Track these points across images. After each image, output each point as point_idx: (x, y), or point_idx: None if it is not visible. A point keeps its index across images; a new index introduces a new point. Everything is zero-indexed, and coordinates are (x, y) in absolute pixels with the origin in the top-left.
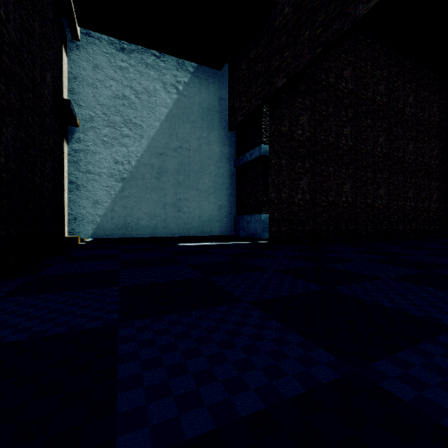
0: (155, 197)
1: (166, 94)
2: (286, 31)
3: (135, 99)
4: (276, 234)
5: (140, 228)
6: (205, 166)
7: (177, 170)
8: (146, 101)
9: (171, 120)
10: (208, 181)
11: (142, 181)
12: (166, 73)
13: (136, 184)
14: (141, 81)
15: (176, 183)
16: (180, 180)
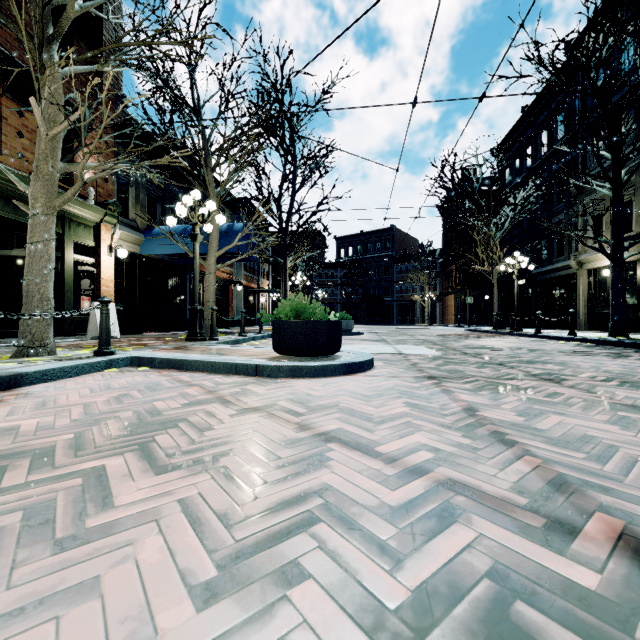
0: None
1: None
2: None
3: None
4: None
5: None
6: None
7: None
8: None
9: None
10: None
11: None
12: None
13: None
14: None
15: None
16: None
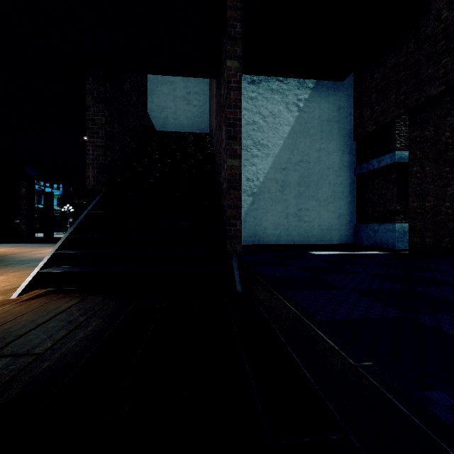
0: (279, 208)
1: (288, 114)
2: (445, 37)
3: (262, 123)
4: (419, 246)
5: (266, 236)
6: (324, 176)
7: (298, 182)
8: (271, 123)
9: (292, 137)
10: (328, 191)
11: (268, 195)
12: (289, 94)
13: (263, 197)
14: (267, 106)
15: (297, 195)
16: (300, 191)
